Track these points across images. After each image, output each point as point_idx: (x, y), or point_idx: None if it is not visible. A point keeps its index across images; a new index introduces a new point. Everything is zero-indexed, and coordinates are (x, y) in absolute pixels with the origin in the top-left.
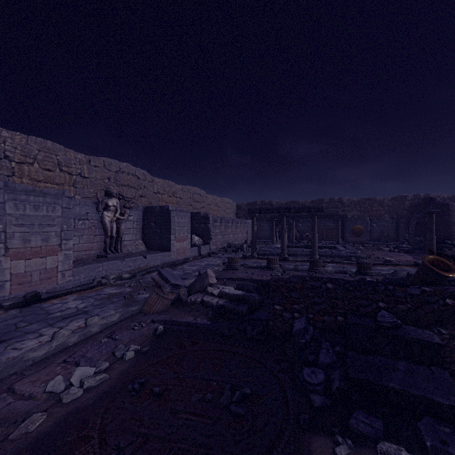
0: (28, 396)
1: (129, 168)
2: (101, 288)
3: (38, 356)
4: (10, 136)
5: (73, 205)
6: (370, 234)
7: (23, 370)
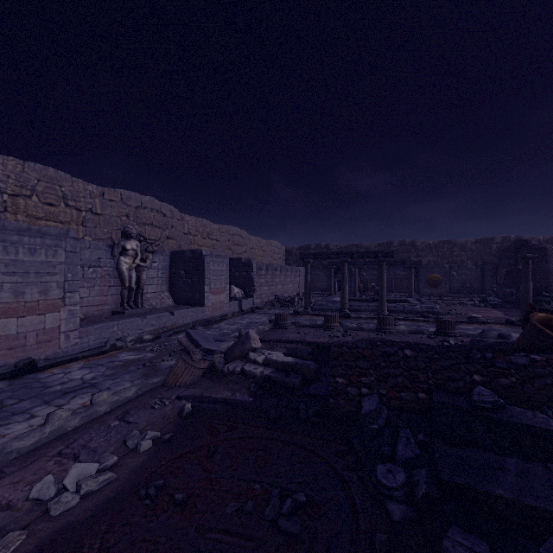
0: (6, 505)
1: (152, 202)
2: (115, 354)
3: (25, 446)
4: (1, 161)
5: (82, 249)
6: (449, 284)
7: (3, 465)
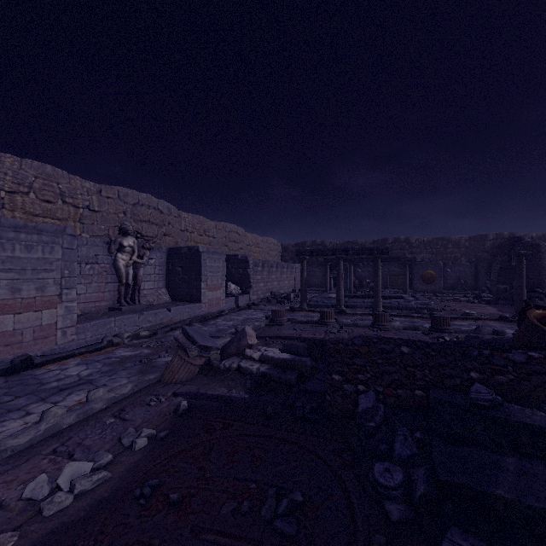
0: None
1: (149, 199)
2: (112, 350)
3: (20, 444)
4: None
5: (79, 246)
6: (443, 281)
7: None
